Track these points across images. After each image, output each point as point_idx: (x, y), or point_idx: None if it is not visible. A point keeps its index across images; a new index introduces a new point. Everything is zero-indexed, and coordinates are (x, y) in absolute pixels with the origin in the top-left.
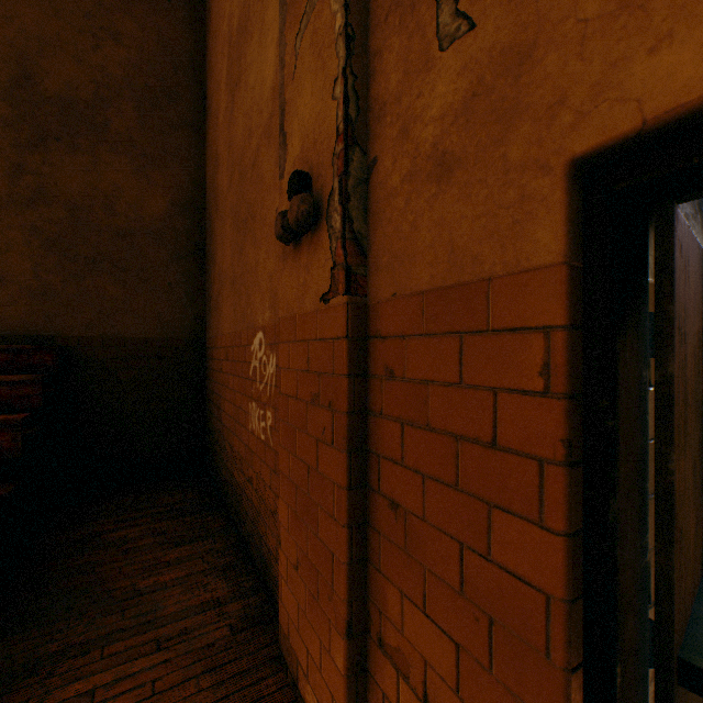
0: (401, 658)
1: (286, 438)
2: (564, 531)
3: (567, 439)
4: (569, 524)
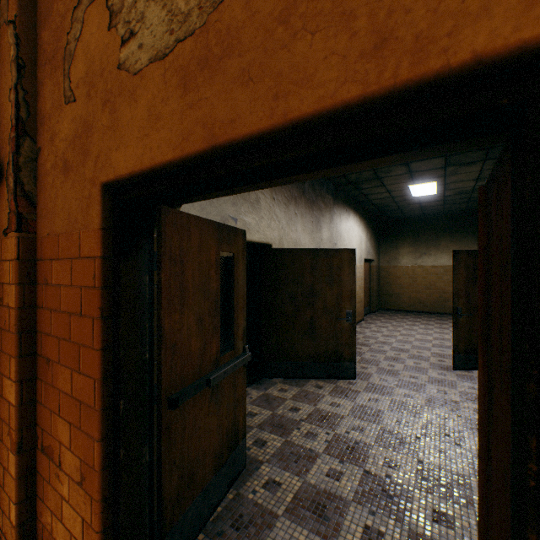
0: (51, 450)
1: None
2: (101, 348)
3: (102, 307)
4: (103, 345)
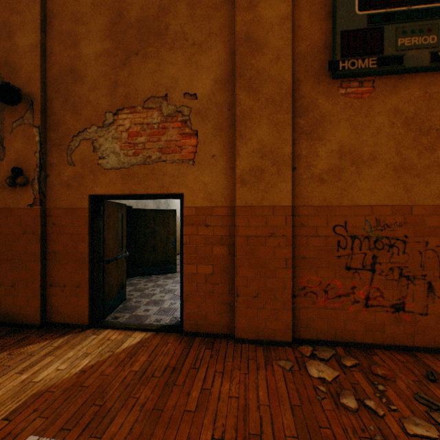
0: (58, 283)
1: (5, 248)
2: (89, 243)
3: (89, 231)
4: (89, 242)
